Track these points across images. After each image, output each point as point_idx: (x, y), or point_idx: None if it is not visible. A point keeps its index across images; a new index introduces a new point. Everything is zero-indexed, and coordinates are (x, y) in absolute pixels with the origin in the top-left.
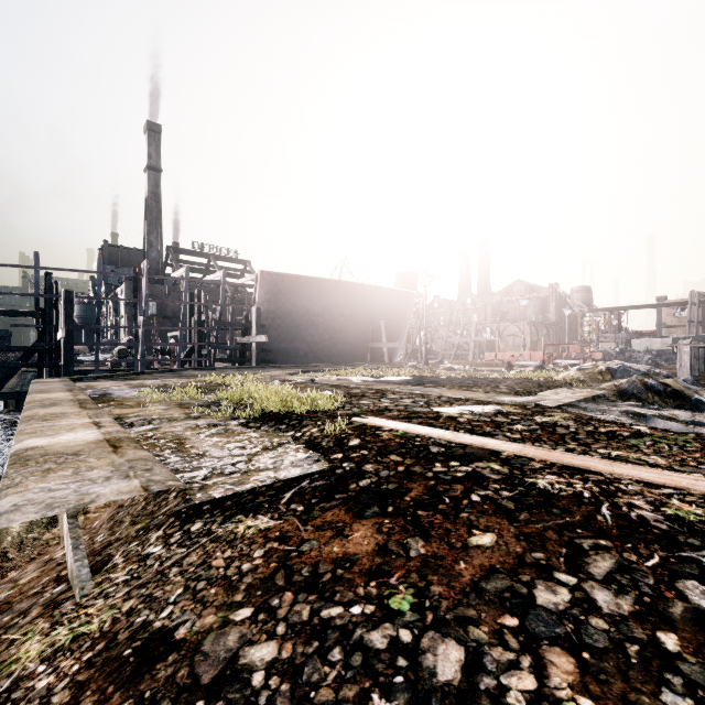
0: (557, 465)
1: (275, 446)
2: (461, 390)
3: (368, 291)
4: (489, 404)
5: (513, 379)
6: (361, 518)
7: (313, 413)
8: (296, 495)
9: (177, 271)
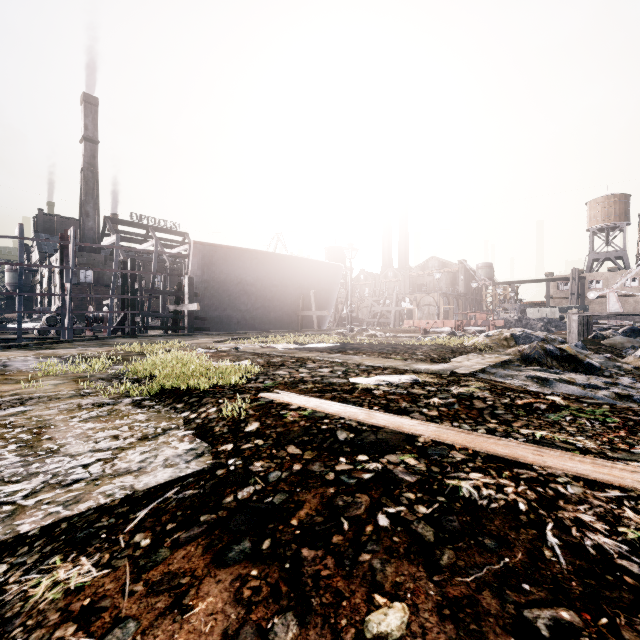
0: (481, 455)
1: (158, 434)
2: (380, 357)
3: (299, 263)
4: (406, 373)
5: (429, 345)
6: (221, 565)
7: (219, 388)
8: (152, 514)
9: (108, 239)
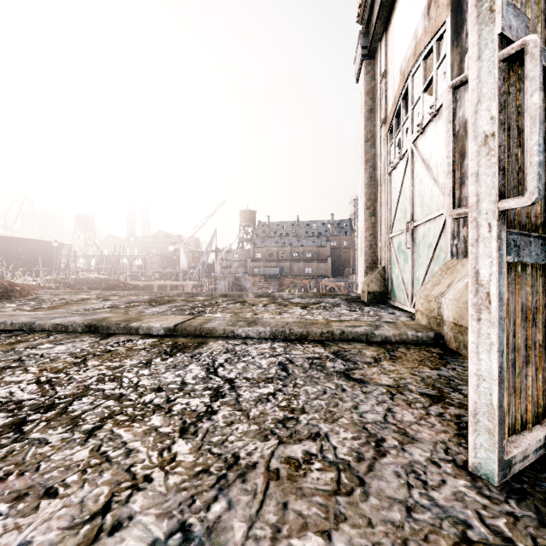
0: None
1: None
2: None
3: (30, 242)
4: None
5: None
6: None
7: None
8: None
9: None
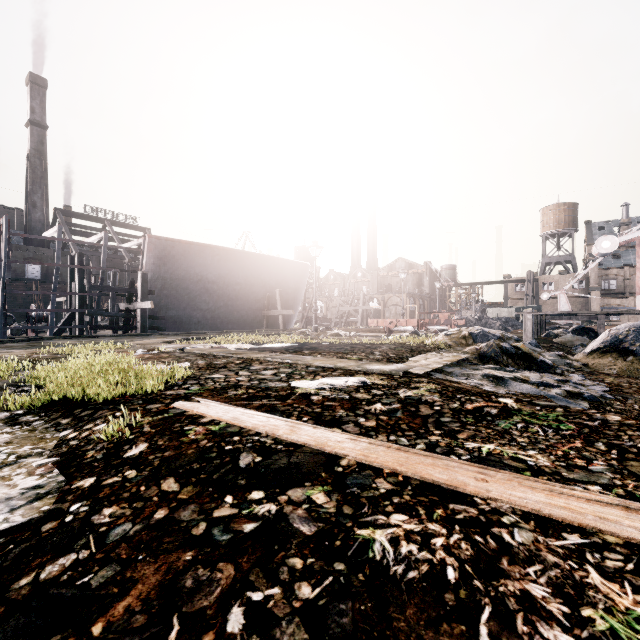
0: (412, 483)
1: (4, 464)
2: (335, 357)
3: (263, 260)
4: (356, 374)
5: (389, 344)
6: None
7: (129, 396)
8: None
9: (49, 230)
